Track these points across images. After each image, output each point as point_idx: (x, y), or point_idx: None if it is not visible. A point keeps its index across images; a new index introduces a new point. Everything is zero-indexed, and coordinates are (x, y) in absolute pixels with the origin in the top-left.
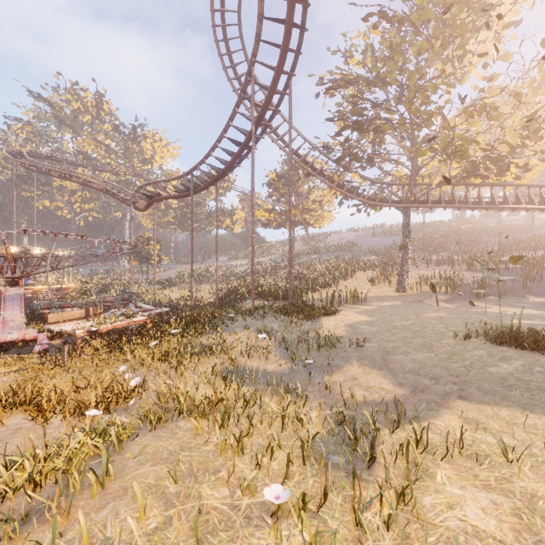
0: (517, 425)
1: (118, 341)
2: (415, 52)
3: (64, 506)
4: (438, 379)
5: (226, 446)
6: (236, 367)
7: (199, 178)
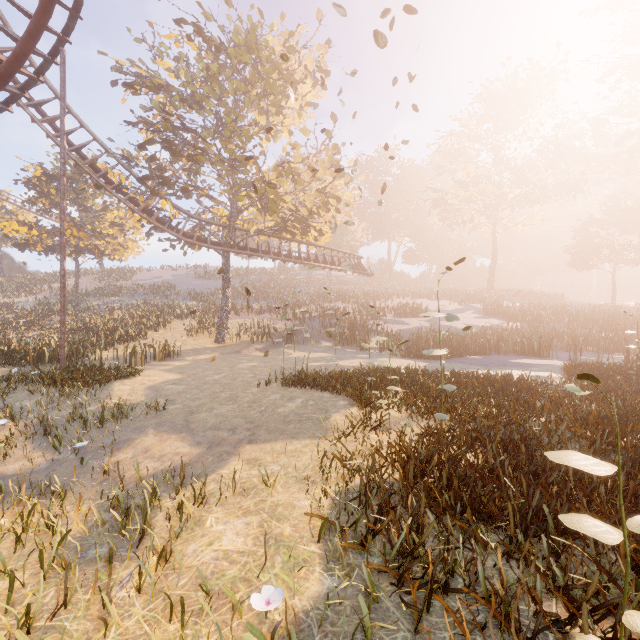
0: (284, 453)
1: None
2: (233, 90)
3: None
4: (236, 429)
5: None
6: None
7: None
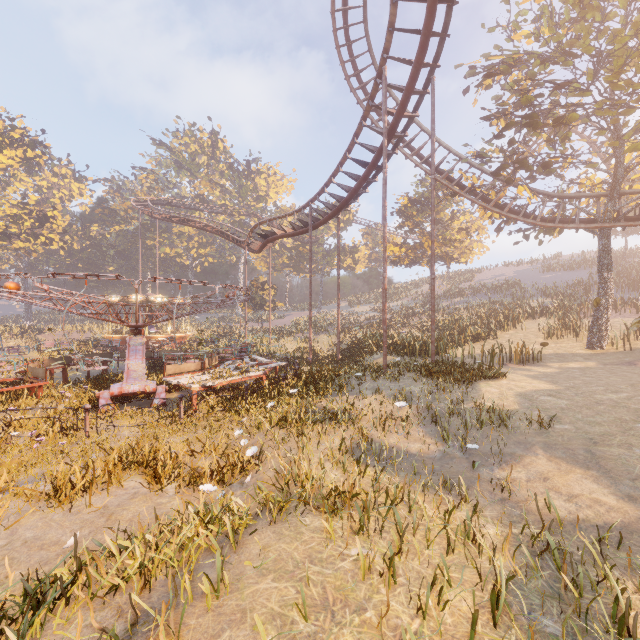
0: None
1: (233, 398)
2: None
3: (172, 627)
4: None
5: (370, 570)
6: (368, 443)
7: (318, 211)
